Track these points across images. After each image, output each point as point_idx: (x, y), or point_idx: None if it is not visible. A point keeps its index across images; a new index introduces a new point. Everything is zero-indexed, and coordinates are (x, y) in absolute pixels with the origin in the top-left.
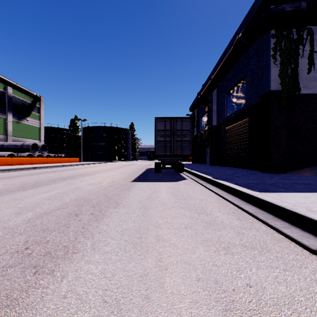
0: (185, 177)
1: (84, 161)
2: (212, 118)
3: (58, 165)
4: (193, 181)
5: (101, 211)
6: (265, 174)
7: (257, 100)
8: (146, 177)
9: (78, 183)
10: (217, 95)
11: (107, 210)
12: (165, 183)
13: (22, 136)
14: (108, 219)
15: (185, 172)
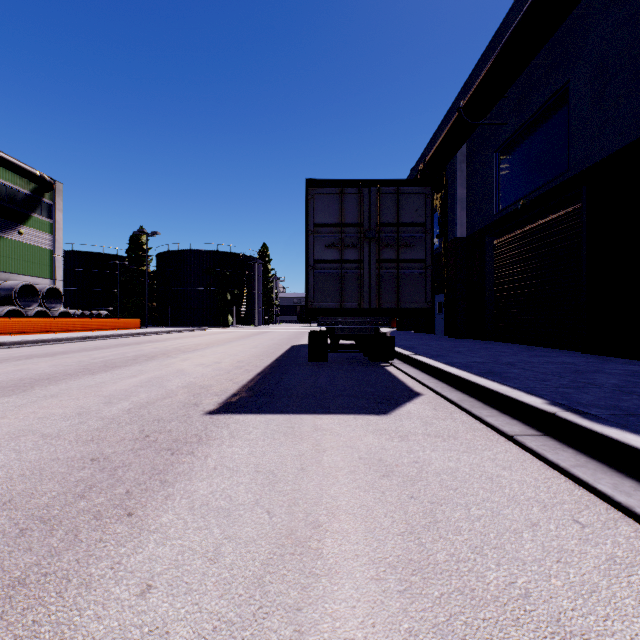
0: (408, 381)
1: (160, 325)
2: (454, 219)
3: (71, 336)
4: (454, 409)
5: None
6: None
7: (621, 142)
8: (277, 383)
9: None
10: (469, 161)
11: None
12: (344, 425)
13: (6, 269)
14: None
15: (398, 359)
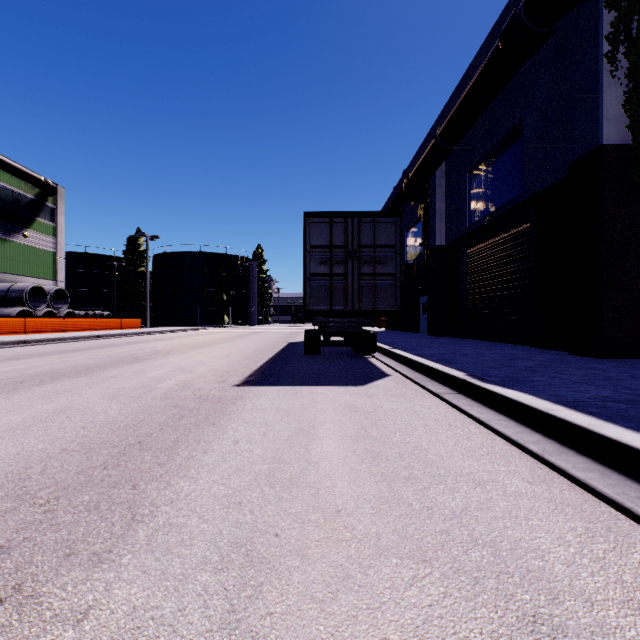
0: (383, 367)
1: (157, 325)
2: (434, 230)
3: (84, 335)
4: (410, 383)
5: None
6: (595, 362)
7: (557, 176)
8: (281, 369)
9: (83, 390)
10: (447, 178)
11: (41, 589)
12: (331, 391)
13: (12, 271)
14: None
15: (380, 353)
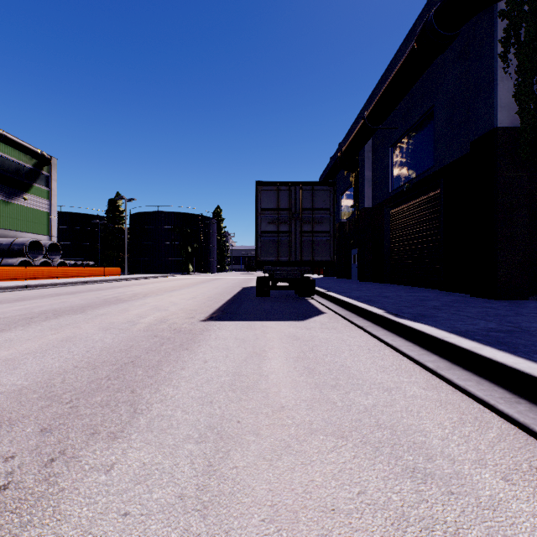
0: (320, 307)
1: (133, 273)
2: (363, 194)
3: (75, 281)
4: (341, 319)
5: (53, 461)
6: (490, 302)
7: (462, 152)
8: (238, 308)
9: (81, 324)
10: (374, 151)
11: (79, 453)
12: (278, 325)
13: (14, 228)
14: (42, 535)
15: (318, 295)
